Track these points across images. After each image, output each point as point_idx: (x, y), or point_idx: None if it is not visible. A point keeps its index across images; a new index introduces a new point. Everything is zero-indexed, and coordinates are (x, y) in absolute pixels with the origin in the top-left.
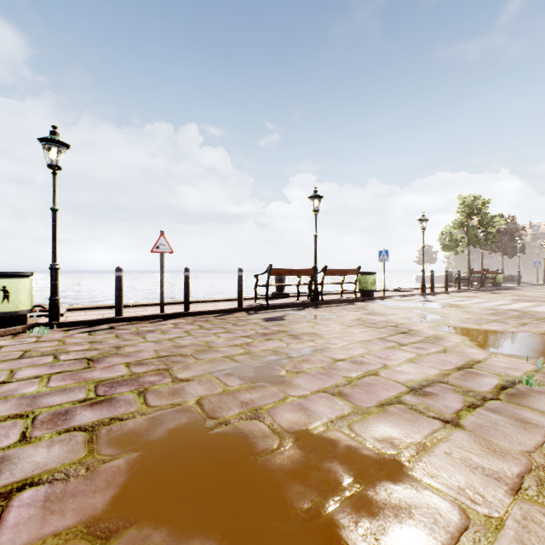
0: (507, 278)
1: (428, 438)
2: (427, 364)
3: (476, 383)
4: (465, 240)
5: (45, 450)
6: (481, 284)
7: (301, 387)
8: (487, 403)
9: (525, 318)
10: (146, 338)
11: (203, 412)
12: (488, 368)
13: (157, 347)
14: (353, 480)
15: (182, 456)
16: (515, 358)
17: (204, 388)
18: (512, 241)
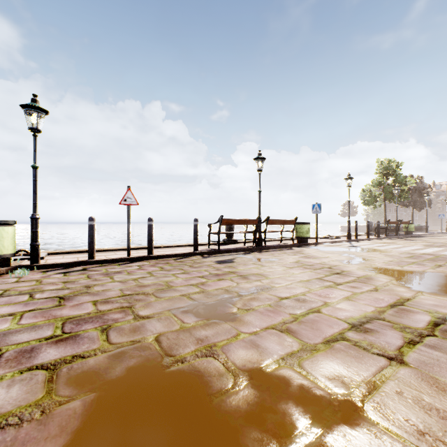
0: (417, 227)
1: (377, 377)
2: (362, 301)
3: (410, 320)
4: (382, 196)
5: (4, 391)
6: (396, 233)
7: (251, 323)
8: (425, 339)
9: (439, 260)
10: (114, 278)
11: (161, 349)
12: (418, 305)
13: (122, 286)
14: (310, 424)
15: (139, 396)
16: (439, 296)
17: (163, 325)
18: (420, 197)
